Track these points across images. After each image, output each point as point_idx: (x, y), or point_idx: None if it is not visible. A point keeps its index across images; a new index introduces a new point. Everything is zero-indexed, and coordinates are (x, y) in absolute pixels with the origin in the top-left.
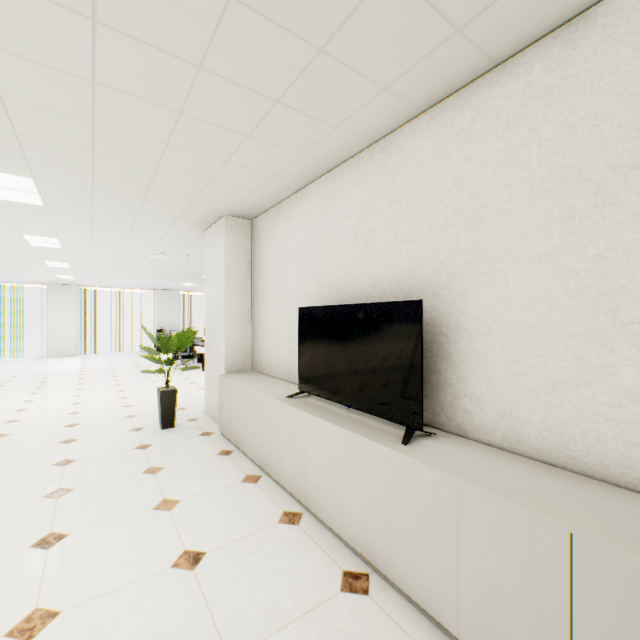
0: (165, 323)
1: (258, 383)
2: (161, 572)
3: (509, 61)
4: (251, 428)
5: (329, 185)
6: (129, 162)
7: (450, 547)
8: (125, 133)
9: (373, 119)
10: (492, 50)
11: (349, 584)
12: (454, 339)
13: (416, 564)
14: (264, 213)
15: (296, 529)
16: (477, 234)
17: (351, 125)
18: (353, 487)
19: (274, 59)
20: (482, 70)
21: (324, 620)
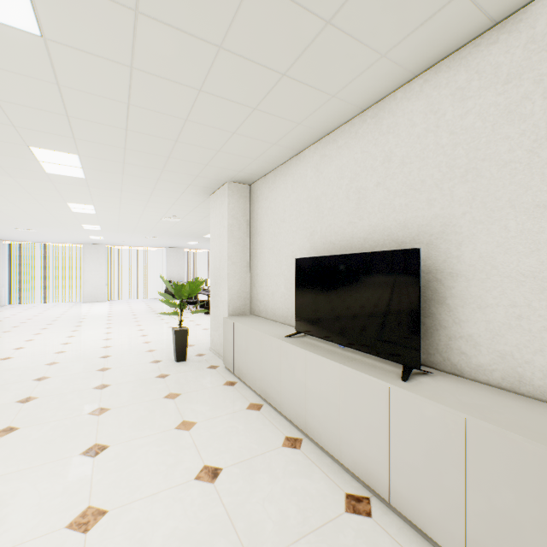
0: (173, 275)
1: (258, 324)
2: (186, 483)
3: (509, 18)
4: (253, 363)
5: (322, 150)
6: (154, 137)
7: (457, 479)
8: (153, 112)
9: (368, 86)
10: (493, 9)
11: (352, 506)
12: (449, 285)
13: (419, 492)
14: (261, 178)
15: (298, 453)
16: (474, 185)
17: (347, 93)
18: (353, 418)
19: (285, 34)
20: (480, 30)
21: (333, 537)
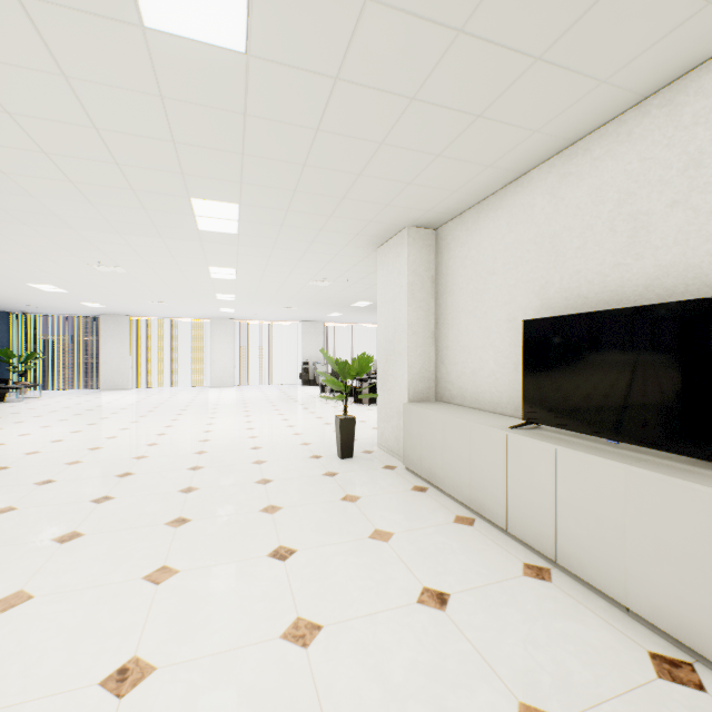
0: (309, 356)
1: (457, 412)
2: (408, 606)
3: None
4: (455, 463)
5: (563, 167)
6: (333, 172)
7: None
8: (343, 137)
9: (666, 57)
10: None
11: (666, 671)
12: None
13: None
14: (454, 219)
15: (551, 587)
16: None
17: (627, 74)
18: (652, 544)
19: None
20: None
21: (652, 710)
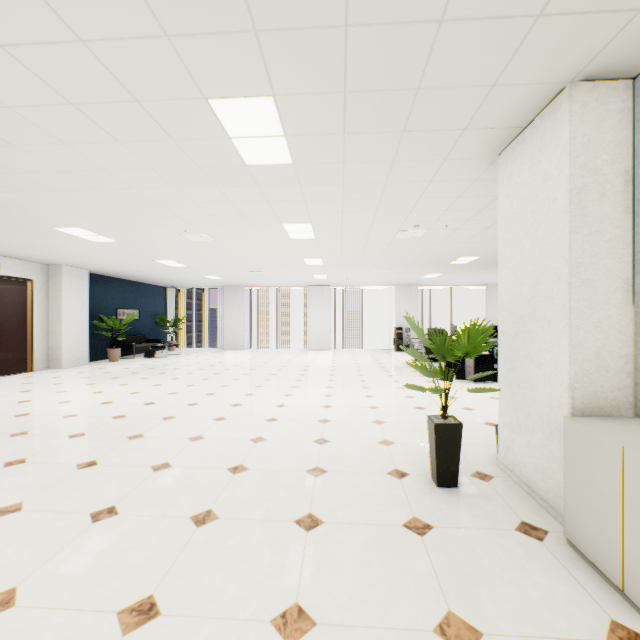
0: (403, 320)
1: None
2: None
3: None
4: None
5: None
6: None
7: None
8: None
9: None
10: None
11: None
12: None
13: None
14: None
15: None
16: None
17: None
18: None
19: None
20: None
21: None
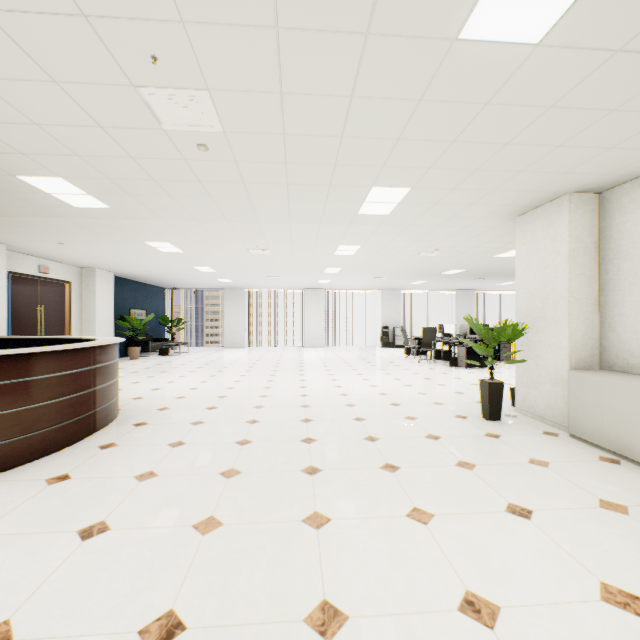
0: (388, 320)
1: None
2: None
3: None
4: None
5: None
6: (531, 147)
7: None
8: (573, 110)
9: None
10: None
11: None
12: None
13: None
14: (633, 180)
15: None
16: None
17: None
18: None
19: None
20: None
21: None
